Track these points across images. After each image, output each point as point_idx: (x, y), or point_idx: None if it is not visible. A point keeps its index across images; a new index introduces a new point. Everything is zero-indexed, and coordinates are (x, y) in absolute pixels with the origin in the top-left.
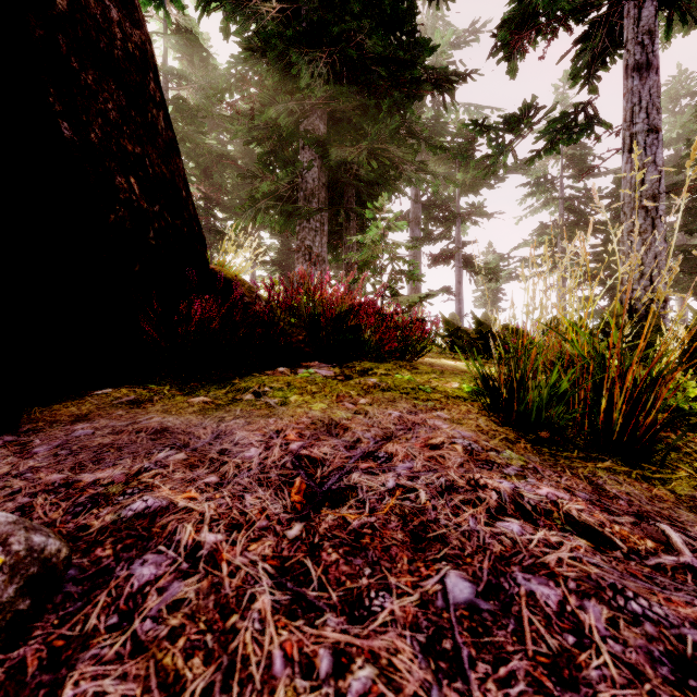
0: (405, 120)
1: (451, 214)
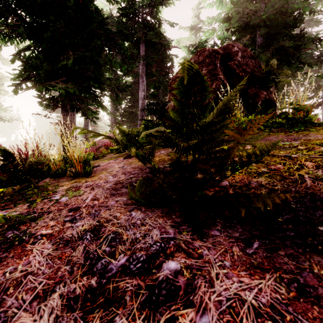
0: (298, 59)
1: (319, 86)
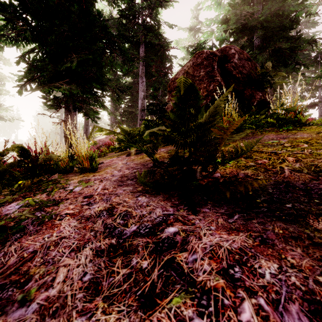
0: (294, 60)
1: (315, 87)
